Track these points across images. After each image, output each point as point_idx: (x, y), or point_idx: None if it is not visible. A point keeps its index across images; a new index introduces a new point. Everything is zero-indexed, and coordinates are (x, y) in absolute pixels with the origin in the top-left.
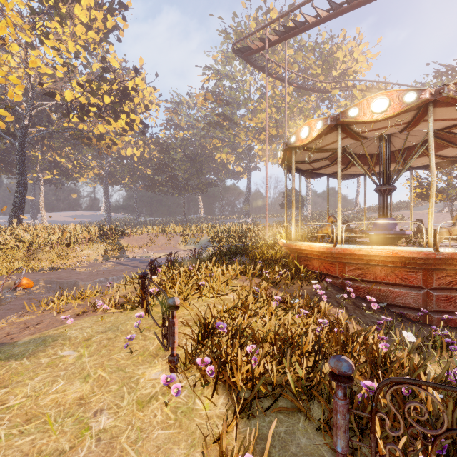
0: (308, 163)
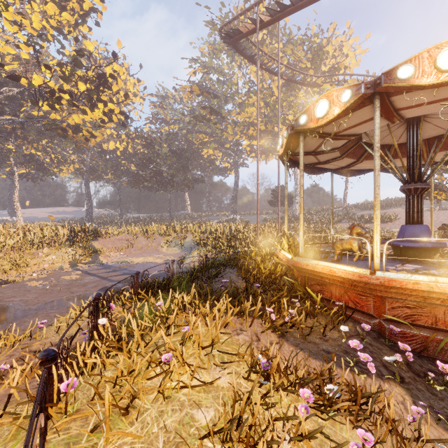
0: (314, 155)
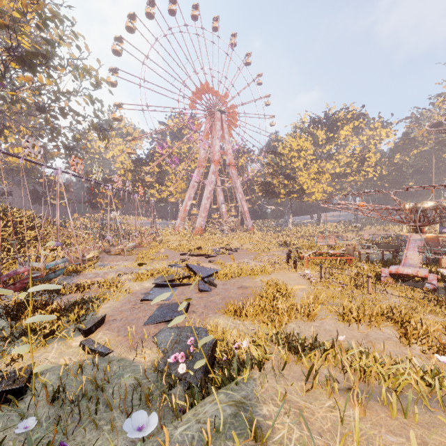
0: None
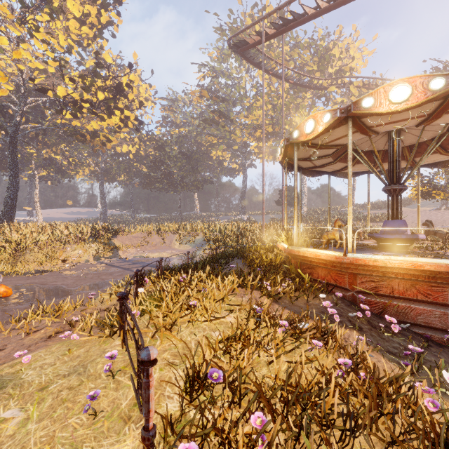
0: (309, 161)
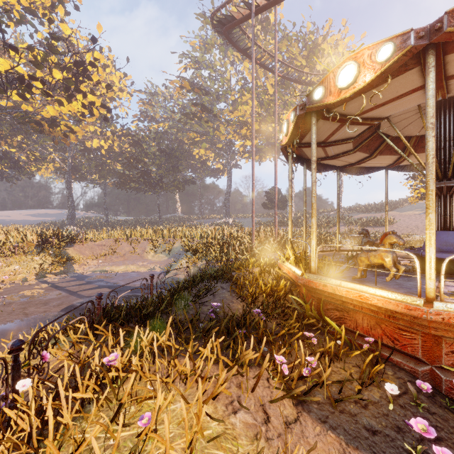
0: (323, 147)
